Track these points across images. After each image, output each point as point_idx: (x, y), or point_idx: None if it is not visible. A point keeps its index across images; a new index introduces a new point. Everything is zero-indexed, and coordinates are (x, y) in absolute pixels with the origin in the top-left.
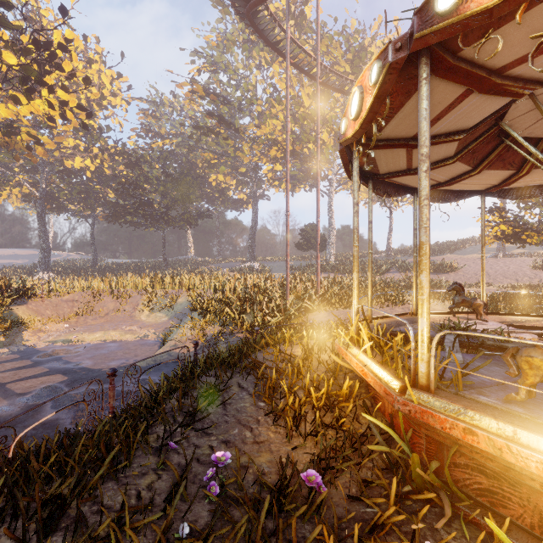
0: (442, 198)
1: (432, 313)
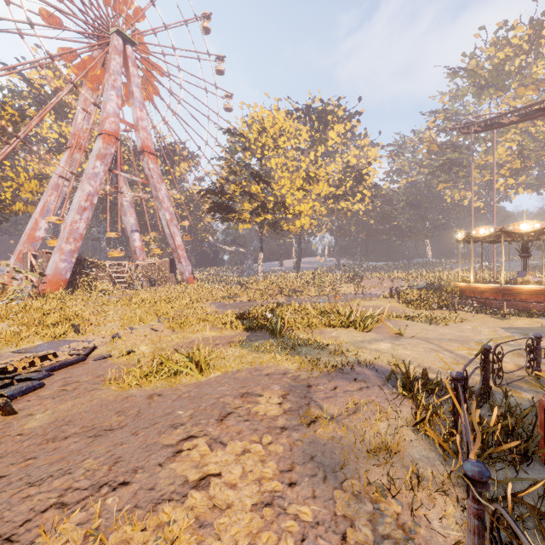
0: None
1: None
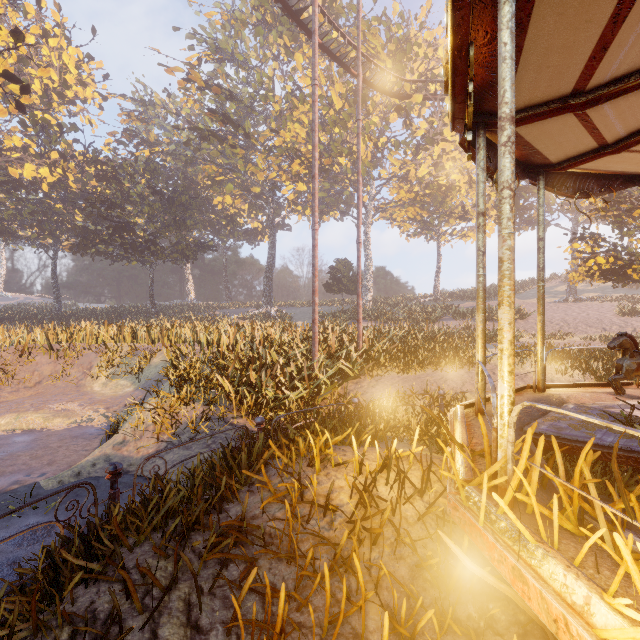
0: (580, 188)
1: (564, 386)
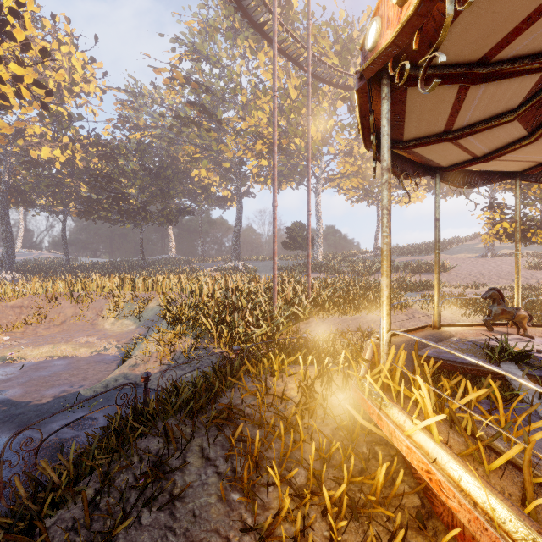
0: (468, 181)
1: (455, 325)
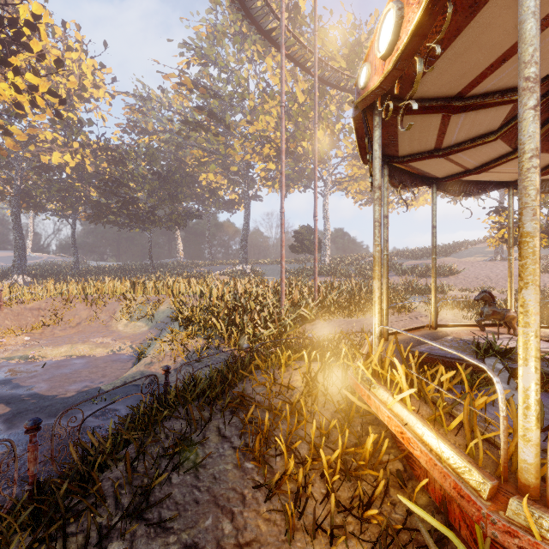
0: (464, 190)
1: (452, 326)
